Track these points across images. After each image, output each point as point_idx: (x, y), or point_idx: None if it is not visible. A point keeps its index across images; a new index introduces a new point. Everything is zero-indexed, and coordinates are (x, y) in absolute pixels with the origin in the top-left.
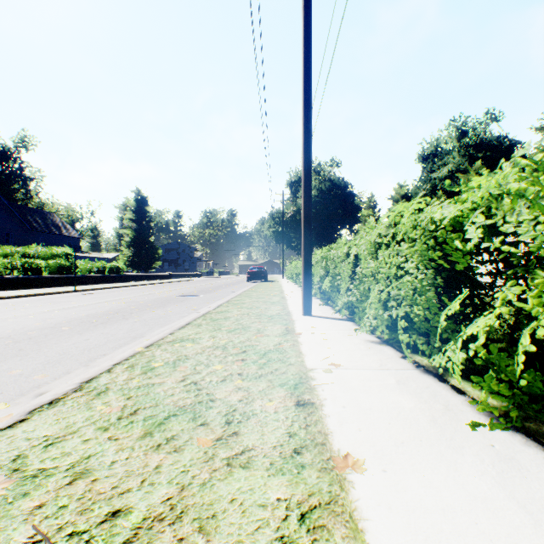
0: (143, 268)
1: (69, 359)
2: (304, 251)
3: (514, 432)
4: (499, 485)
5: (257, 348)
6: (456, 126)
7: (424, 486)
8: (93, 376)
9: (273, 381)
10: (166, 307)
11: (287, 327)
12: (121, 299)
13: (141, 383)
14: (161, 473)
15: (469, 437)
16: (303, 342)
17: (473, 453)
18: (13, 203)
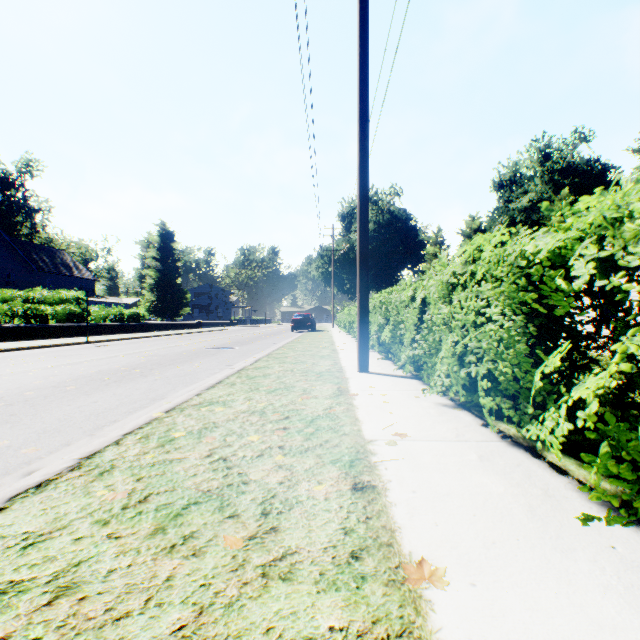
0: (168, 315)
1: (70, 427)
2: (360, 294)
3: (639, 527)
4: (631, 607)
5: (302, 414)
6: (538, 147)
7: (529, 608)
8: (96, 449)
9: (322, 456)
10: (193, 361)
11: (340, 387)
12: (140, 352)
13: (156, 459)
14: (174, 587)
15: (581, 535)
16: (360, 406)
17: (588, 558)
18: (15, 239)
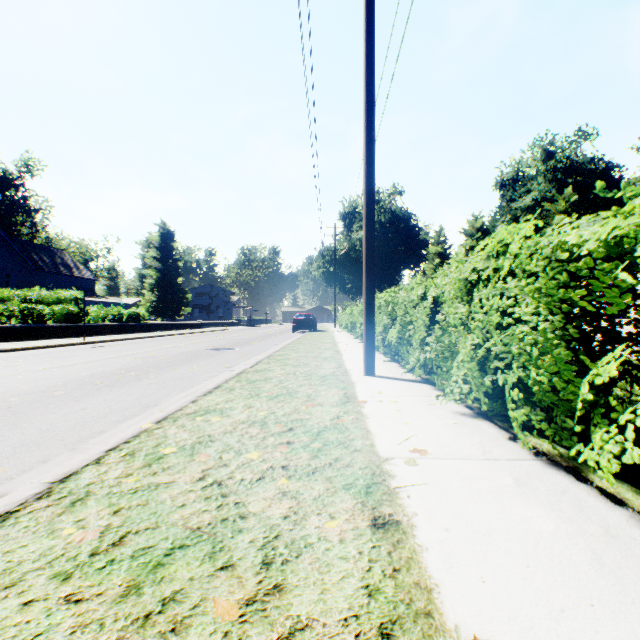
0: (169, 315)
1: (51, 440)
2: (366, 293)
3: None
4: None
5: (307, 425)
6: (541, 146)
7: None
8: (72, 470)
9: (333, 480)
10: (192, 363)
11: (346, 392)
12: (137, 353)
13: (140, 484)
14: None
15: None
16: (370, 415)
17: None
18: (15, 238)
